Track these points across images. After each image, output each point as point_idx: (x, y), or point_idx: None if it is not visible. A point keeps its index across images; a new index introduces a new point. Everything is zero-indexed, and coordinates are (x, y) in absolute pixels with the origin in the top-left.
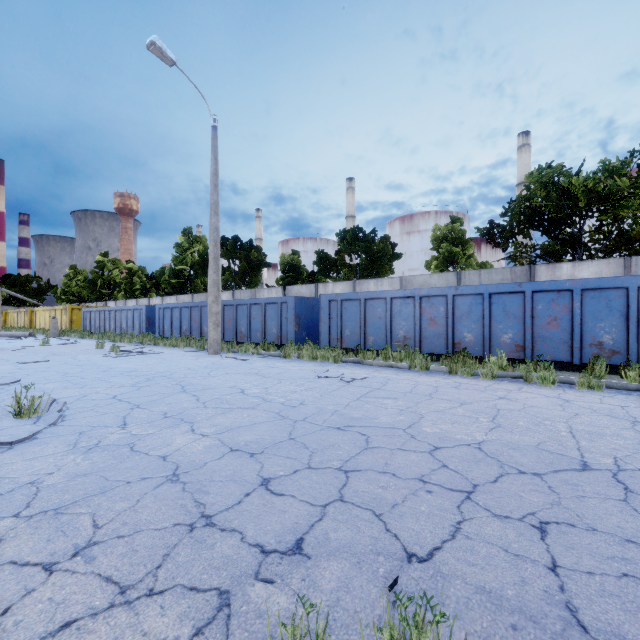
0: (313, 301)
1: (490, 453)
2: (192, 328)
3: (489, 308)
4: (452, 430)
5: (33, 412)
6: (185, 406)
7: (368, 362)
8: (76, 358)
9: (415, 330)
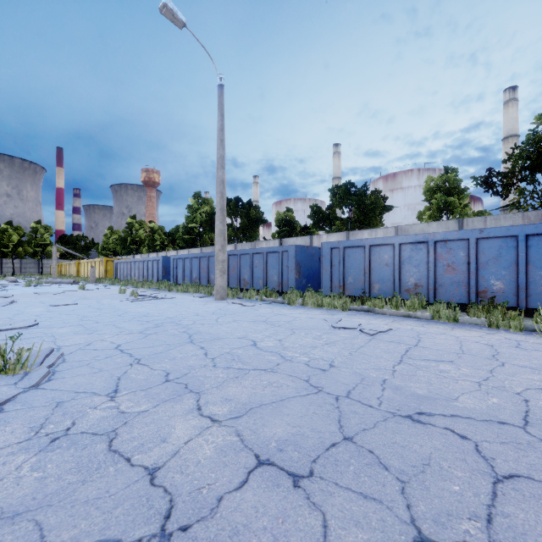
0: (312, 250)
1: None
2: (201, 276)
3: (525, 252)
4: None
5: (20, 367)
6: (191, 363)
7: (380, 311)
8: (100, 302)
9: (428, 277)
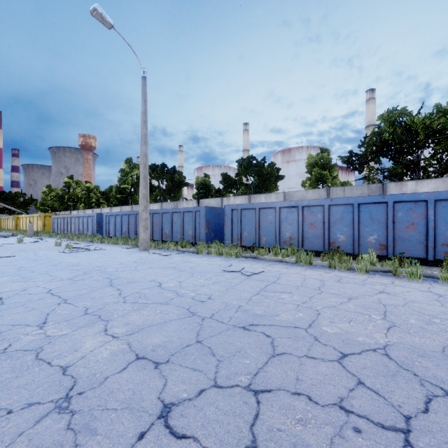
0: (219, 210)
1: (401, 363)
2: (130, 230)
3: (358, 215)
4: (352, 330)
5: None
6: (107, 301)
7: (262, 257)
8: (37, 254)
9: (298, 232)
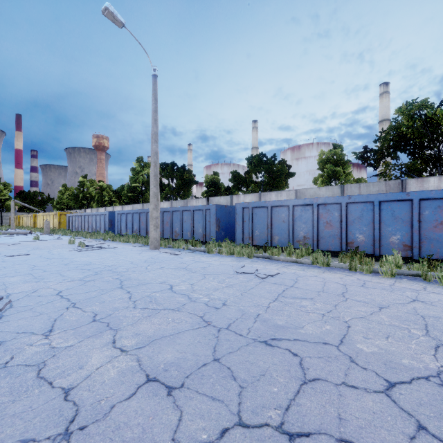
0: (230, 208)
1: None
2: (140, 228)
3: (379, 213)
4: (392, 349)
5: None
6: (116, 306)
7: (276, 258)
8: (51, 252)
9: (313, 231)
